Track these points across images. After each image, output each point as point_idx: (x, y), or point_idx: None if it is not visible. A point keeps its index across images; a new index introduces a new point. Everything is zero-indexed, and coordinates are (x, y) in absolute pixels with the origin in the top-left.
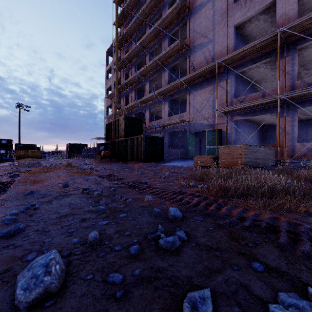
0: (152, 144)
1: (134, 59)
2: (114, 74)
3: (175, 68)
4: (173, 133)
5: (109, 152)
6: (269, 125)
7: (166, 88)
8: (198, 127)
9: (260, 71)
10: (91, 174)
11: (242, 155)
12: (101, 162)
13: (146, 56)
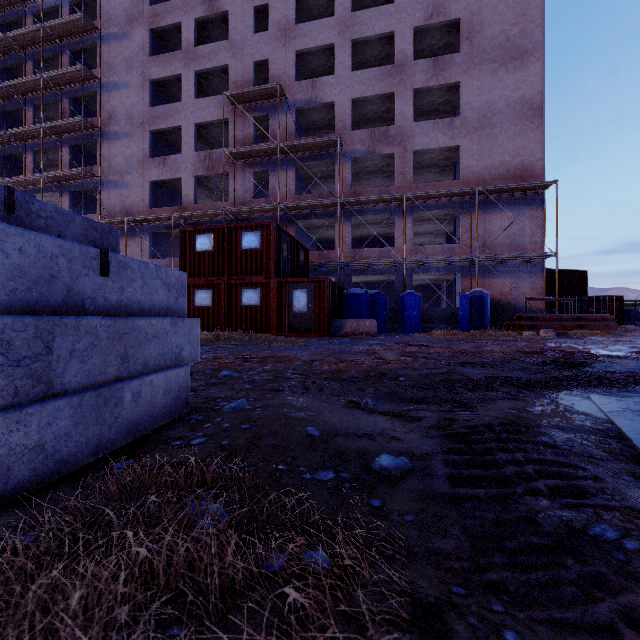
0: None
1: None
2: None
3: (84, 192)
4: None
5: None
6: None
7: None
8: None
9: None
10: None
11: None
12: None
13: (28, 154)
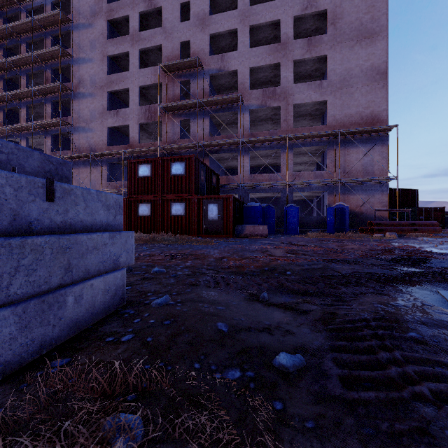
0: None
1: (3, 104)
2: None
3: (61, 135)
4: None
5: None
6: None
7: None
8: None
9: None
10: None
11: None
12: None
13: (23, 109)
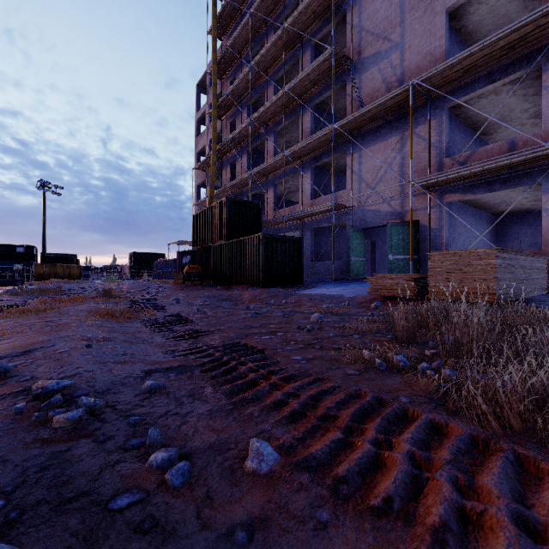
0: (280, 252)
1: (247, 95)
2: (210, 126)
3: (323, 108)
4: (320, 232)
5: (199, 268)
6: (513, 213)
7: (307, 145)
8: (369, 219)
9: (499, 102)
10: (138, 318)
11: (489, 272)
12: (183, 286)
13: (269, 88)
